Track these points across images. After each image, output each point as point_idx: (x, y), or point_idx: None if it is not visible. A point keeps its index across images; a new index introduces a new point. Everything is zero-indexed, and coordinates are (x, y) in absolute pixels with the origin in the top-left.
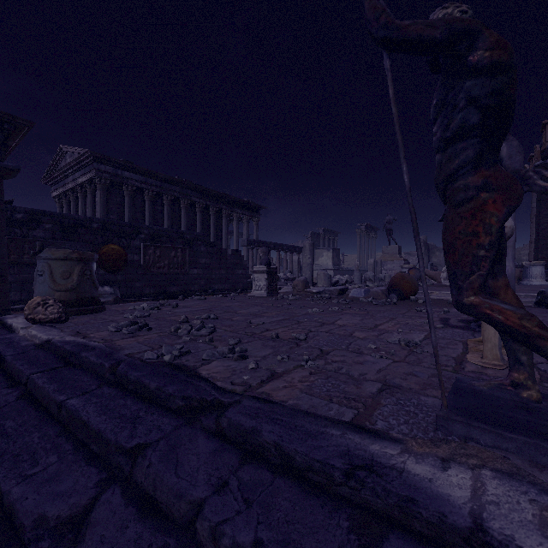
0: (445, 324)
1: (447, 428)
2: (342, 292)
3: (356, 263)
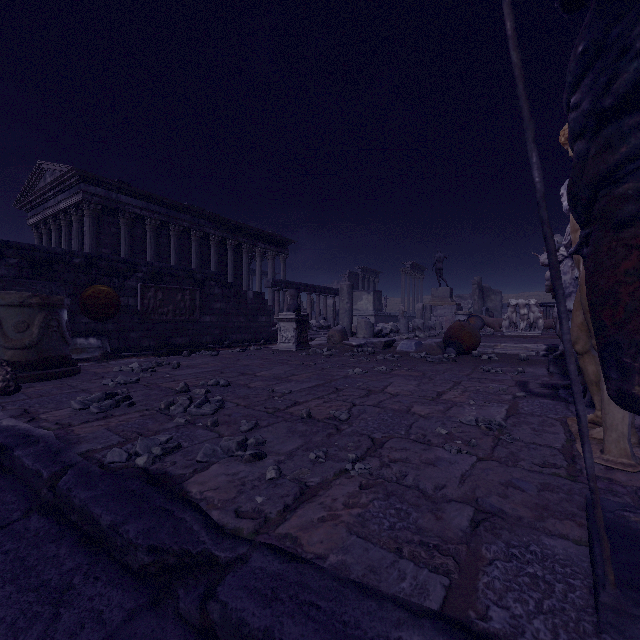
0: (526, 392)
1: (622, 631)
2: (389, 345)
3: (401, 308)
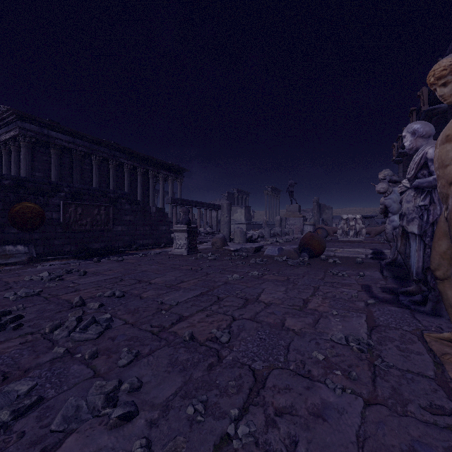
0: (373, 297)
1: None
2: (258, 250)
3: (264, 218)
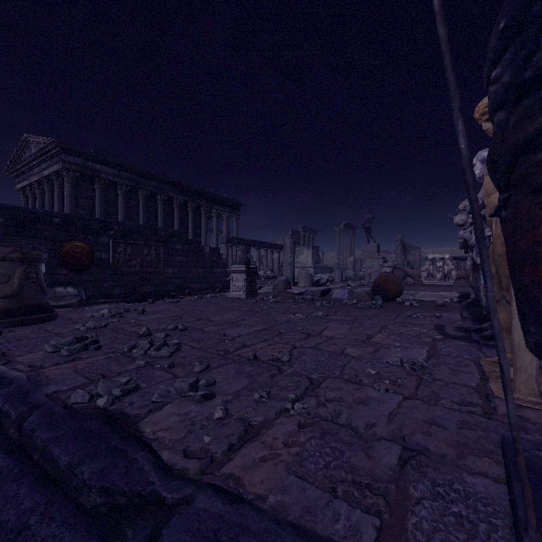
0: (443, 334)
1: None
2: (325, 293)
3: (336, 261)
